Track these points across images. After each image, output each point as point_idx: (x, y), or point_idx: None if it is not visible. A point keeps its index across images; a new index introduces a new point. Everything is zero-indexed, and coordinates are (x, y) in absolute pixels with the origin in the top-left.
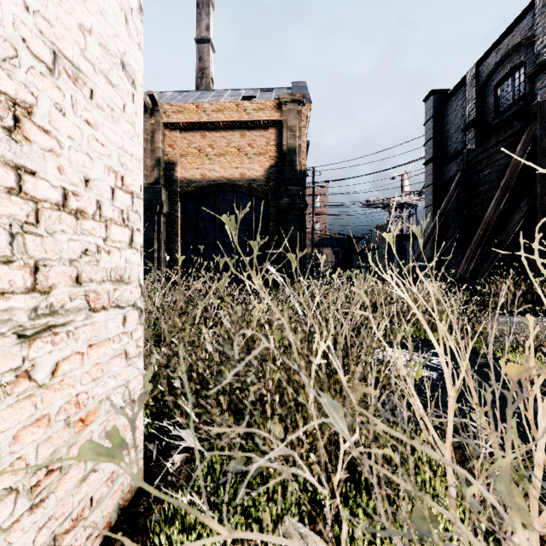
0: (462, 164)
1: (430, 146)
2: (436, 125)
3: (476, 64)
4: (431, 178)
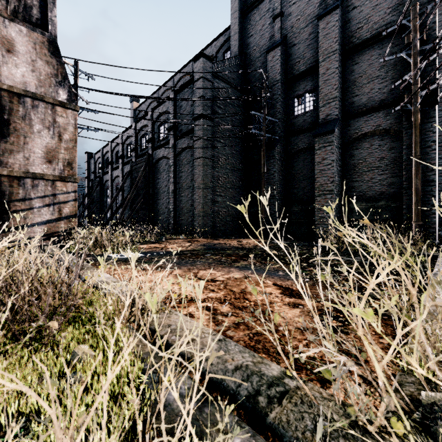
0: (91, 184)
1: (86, 172)
2: (88, 165)
3: (95, 154)
4: (87, 184)
